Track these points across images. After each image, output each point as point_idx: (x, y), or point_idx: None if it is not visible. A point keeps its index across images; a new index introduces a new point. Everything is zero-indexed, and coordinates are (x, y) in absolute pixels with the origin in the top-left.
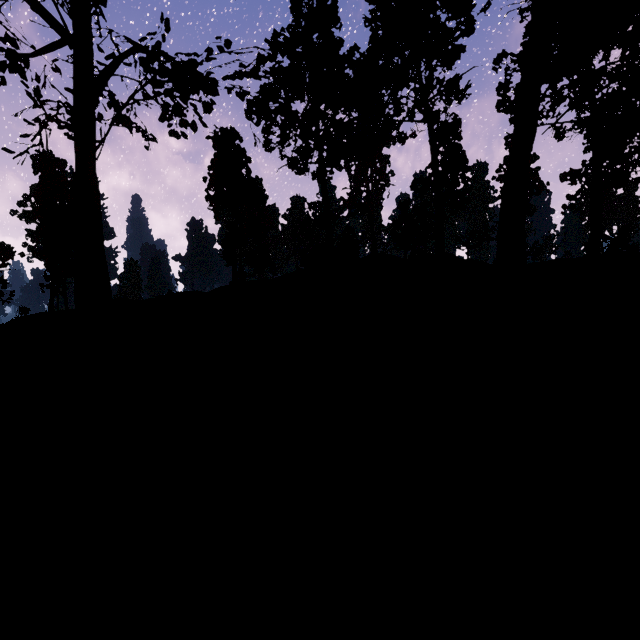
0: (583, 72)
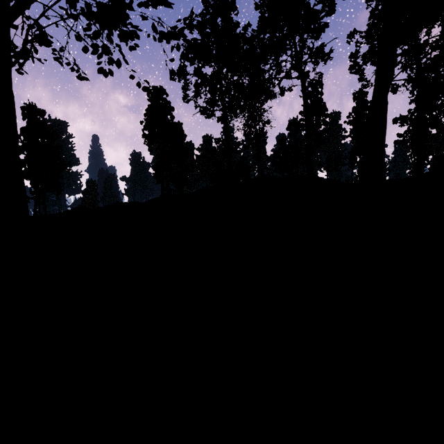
0: (412, 44)
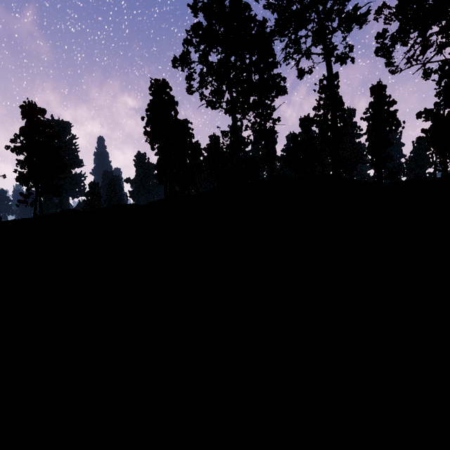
0: None
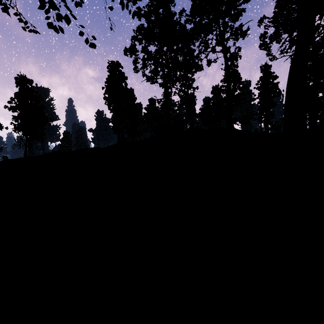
0: None
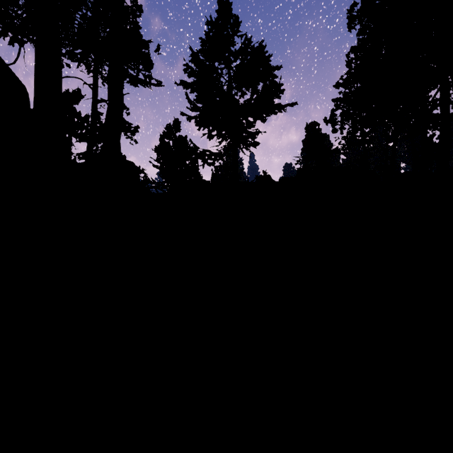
0: None
